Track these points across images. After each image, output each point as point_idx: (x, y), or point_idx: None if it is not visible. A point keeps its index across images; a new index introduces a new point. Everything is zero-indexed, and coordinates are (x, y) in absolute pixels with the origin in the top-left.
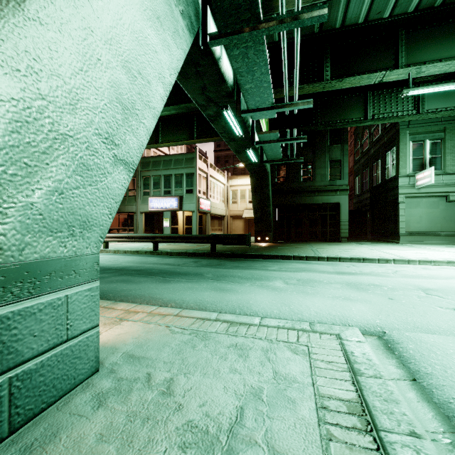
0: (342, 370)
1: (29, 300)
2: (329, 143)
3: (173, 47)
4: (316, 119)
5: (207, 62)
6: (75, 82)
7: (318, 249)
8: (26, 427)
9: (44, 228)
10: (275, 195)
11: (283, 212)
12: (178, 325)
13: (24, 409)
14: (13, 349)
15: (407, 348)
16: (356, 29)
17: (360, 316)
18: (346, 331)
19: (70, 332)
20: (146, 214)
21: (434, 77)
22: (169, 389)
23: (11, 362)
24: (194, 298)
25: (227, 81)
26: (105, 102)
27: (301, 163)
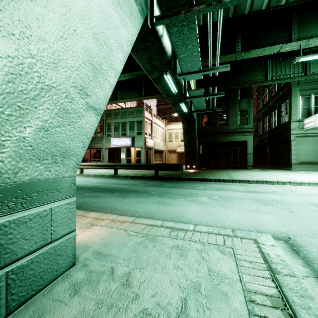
0: (262, 268)
1: (22, 212)
2: (239, 98)
3: (129, 25)
4: (230, 80)
5: (153, 39)
6: (57, 46)
7: (231, 174)
8: (19, 310)
9: (33, 157)
10: (200, 135)
11: (205, 147)
12: (133, 229)
13: (18, 295)
14: (9, 250)
15: (310, 250)
16: (260, 14)
17: (269, 225)
18: (261, 237)
19: (53, 236)
20: (109, 149)
21: (317, 48)
22: (128, 281)
23: (7, 260)
24: (144, 209)
25: (167, 53)
26: (80, 62)
27: (218, 112)
